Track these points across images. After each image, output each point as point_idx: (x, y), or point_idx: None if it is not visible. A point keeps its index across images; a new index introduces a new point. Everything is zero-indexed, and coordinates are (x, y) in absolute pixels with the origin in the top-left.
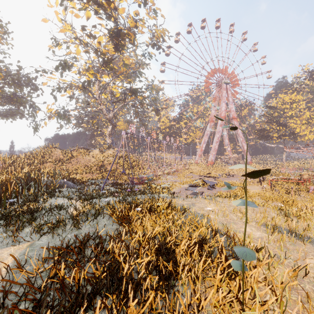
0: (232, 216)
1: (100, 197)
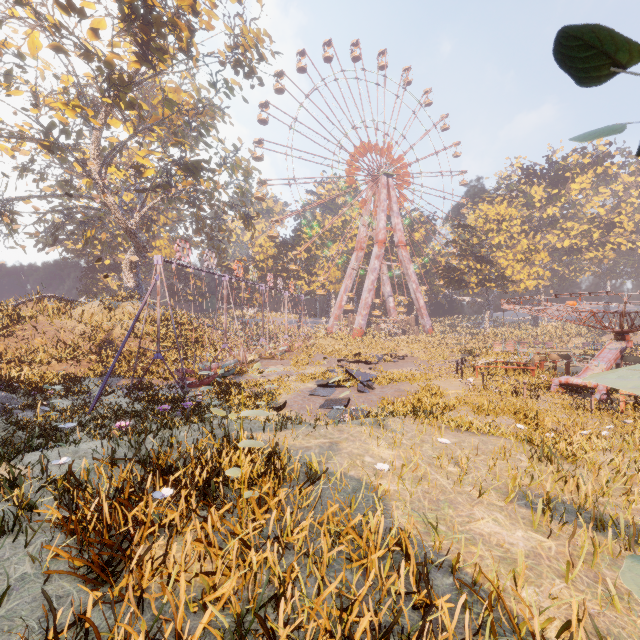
0: (437, 477)
1: (56, 444)
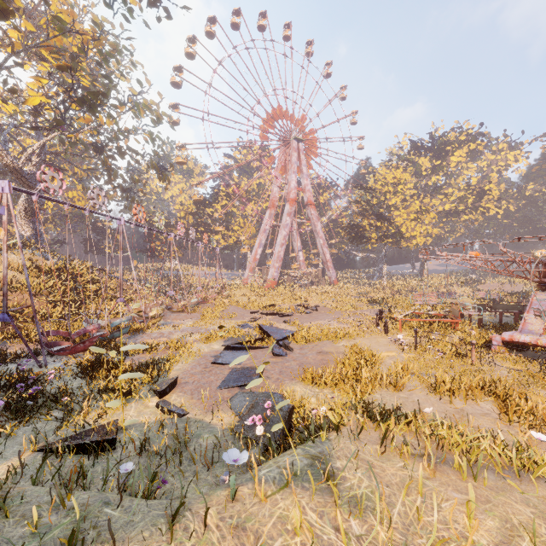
0: None
1: None
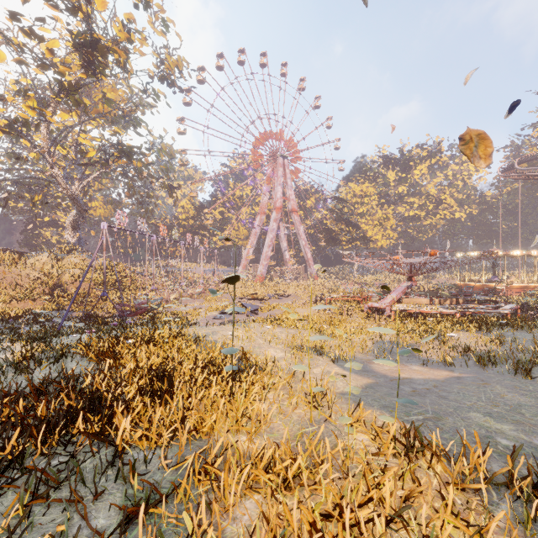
0: (260, 341)
1: (61, 335)
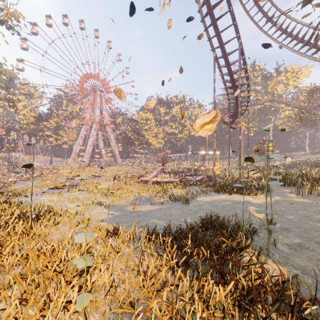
0: (66, 202)
1: None
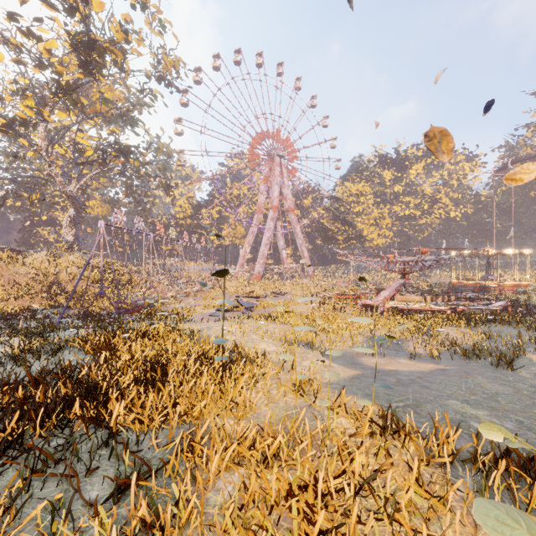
0: (253, 336)
1: (58, 330)
